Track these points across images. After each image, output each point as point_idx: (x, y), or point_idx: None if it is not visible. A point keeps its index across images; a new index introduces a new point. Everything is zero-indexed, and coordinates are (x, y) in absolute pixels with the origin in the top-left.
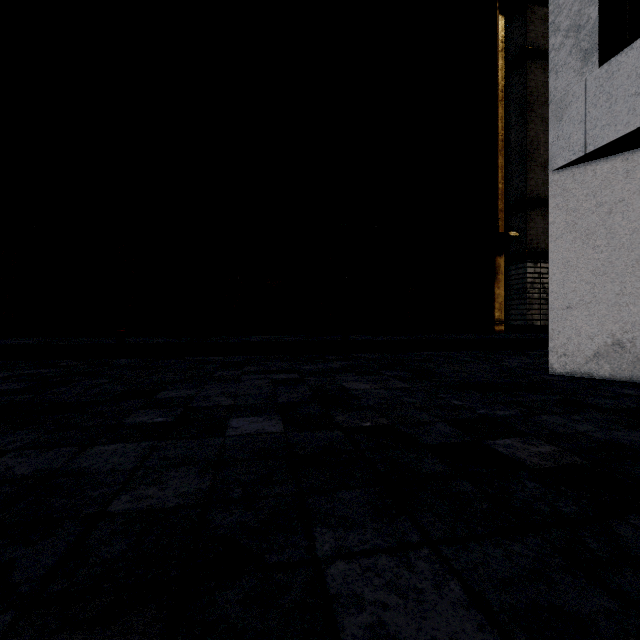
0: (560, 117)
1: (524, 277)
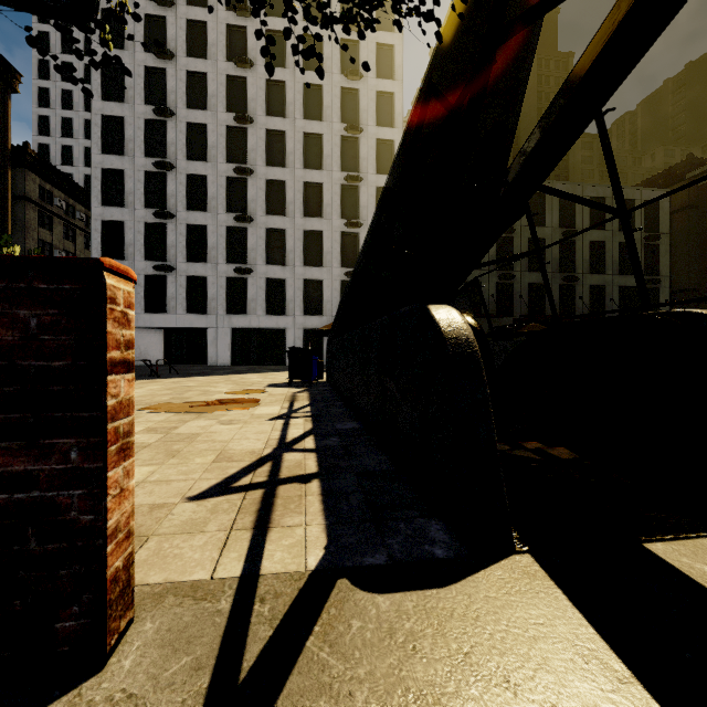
0: None
1: None
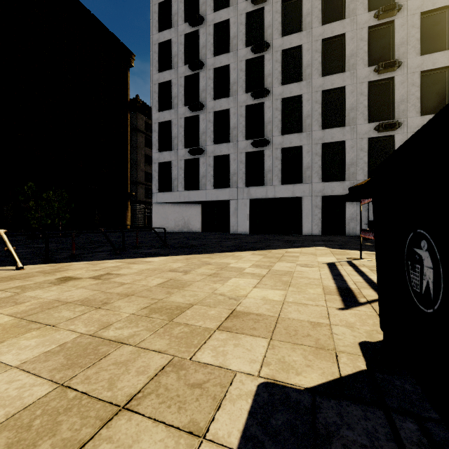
0: (154, 196)
1: (136, 209)
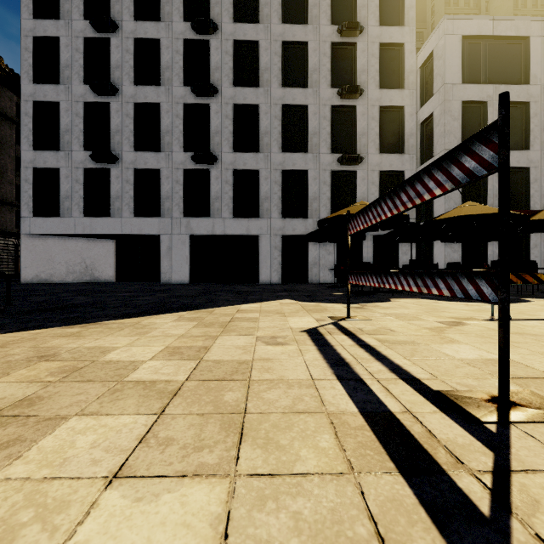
0: (24, 222)
1: None
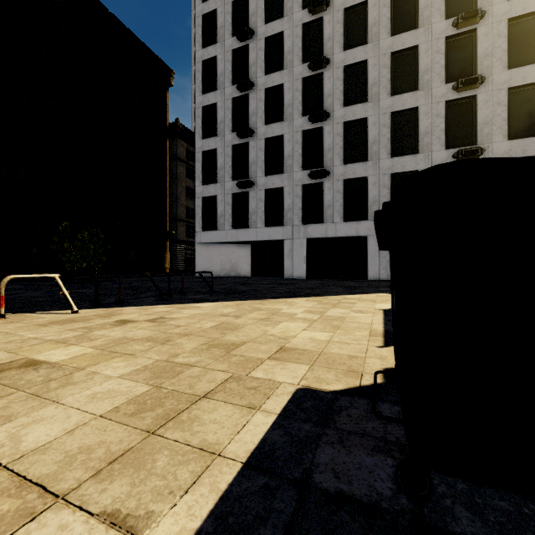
0: (197, 235)
1: (176, 250)
